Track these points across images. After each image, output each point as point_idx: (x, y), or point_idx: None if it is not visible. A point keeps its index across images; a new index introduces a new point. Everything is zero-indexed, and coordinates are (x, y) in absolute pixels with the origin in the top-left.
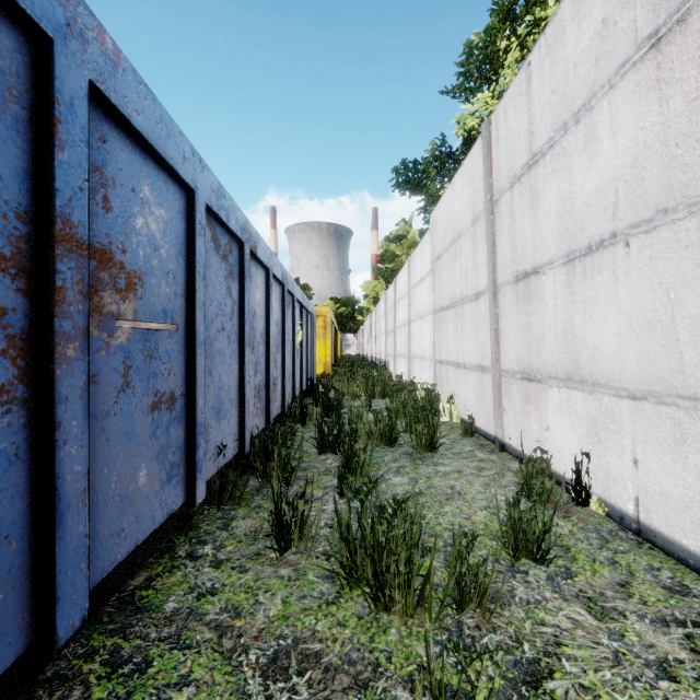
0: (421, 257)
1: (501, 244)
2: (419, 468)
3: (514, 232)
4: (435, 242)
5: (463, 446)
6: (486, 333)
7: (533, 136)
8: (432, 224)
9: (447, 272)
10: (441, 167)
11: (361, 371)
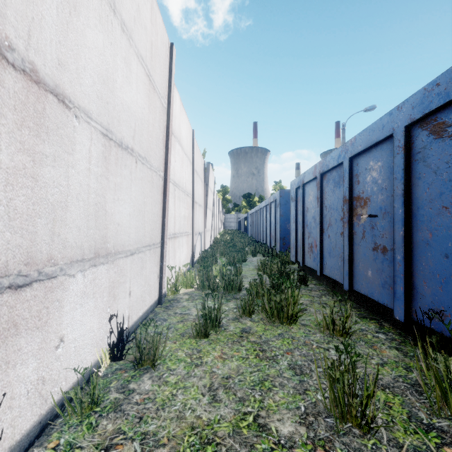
0: None
1: None
2: None
3: None
4: None
5: None
6: None
7: None
8: None
9: None
10: None
11: None
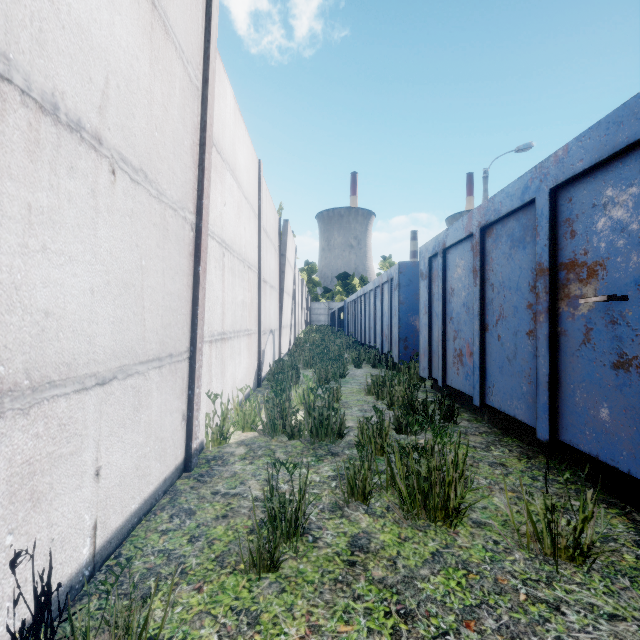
0: None
1: None
2: None
3: None
4: None
5: None
6: None
7: None
8: None
9: None
10: None
11: None
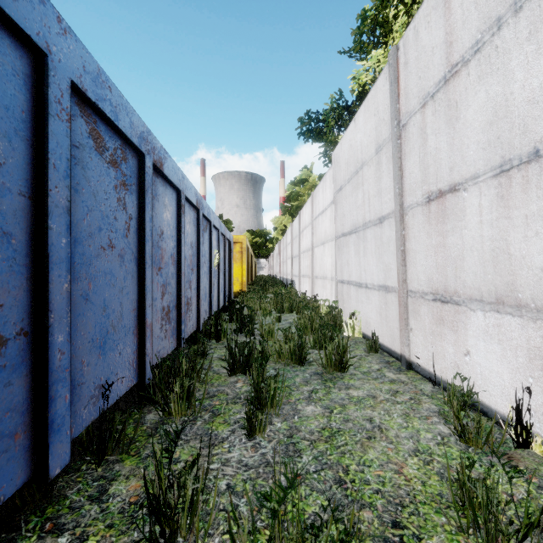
0: (323, 191)
1: (409, 167)
2: (331, 393)
3: (426, 152)
4: (337, 175)
5: (370, 364)
6: (390, 254)
7: (452, 46)
8: (334, 160)
9: (349, 201)
10: (338, 118)
11: (272, 288)
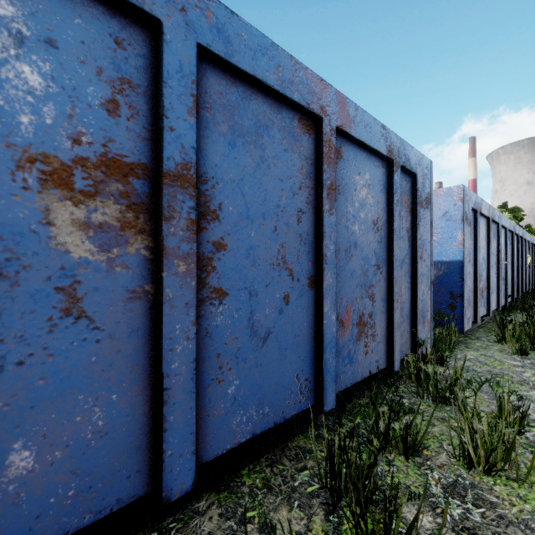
0: None
1: None
2: None
3: None
4: None
5: None
6: None
7: None
8: None
9: None
10: None
11: None
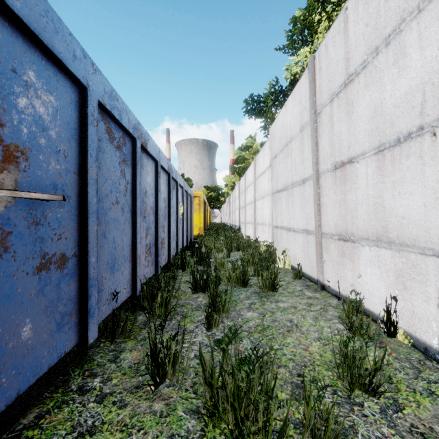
0: (263, 157)
1: (322, 143)
2: (265, 304)
3: (333, 134)
4: (273, 146)
5: (295, 287)
6: (310, 207)
7: (349, 61)
8: (271, 134)
9: (282, 166)
10: (275, 100)
11: (223, 233)
